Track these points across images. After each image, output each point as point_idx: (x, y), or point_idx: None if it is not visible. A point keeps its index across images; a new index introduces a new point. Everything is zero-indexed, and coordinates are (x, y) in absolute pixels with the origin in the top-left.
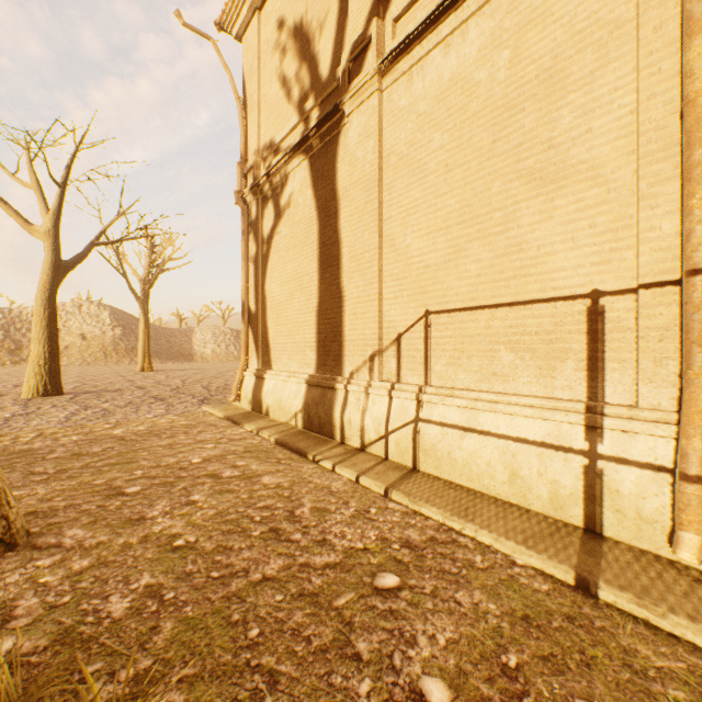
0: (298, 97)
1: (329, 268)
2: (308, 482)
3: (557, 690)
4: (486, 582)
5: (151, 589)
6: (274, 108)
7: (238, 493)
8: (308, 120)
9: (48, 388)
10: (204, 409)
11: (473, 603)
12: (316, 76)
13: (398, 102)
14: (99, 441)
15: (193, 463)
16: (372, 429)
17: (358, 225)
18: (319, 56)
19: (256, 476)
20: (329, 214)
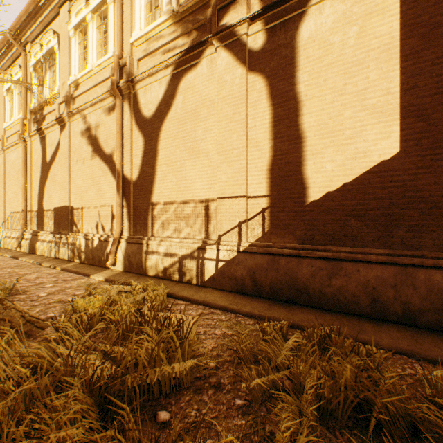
0: None
1: None
2: None
3: None
4: None
5: None
6: None
7: None
8: None
9: None
10: None
11: None
12: None
13: (8, 158)
14: None
15: None
16: None
17: (1, 187)
18: None
19: None
20: None
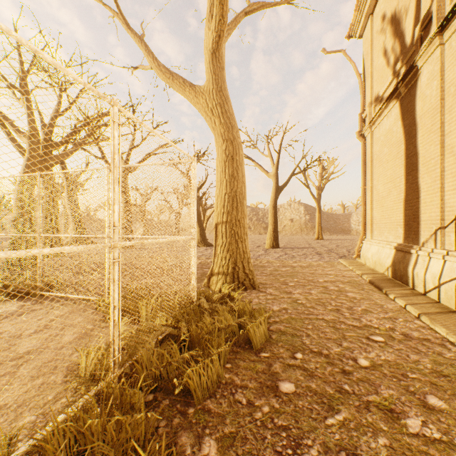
0: (393, 62)
1: (410, 172)
2: (371, 300)
3: (424, 389)
4: (438, 360)
5: (285, 308)
6: (379, 73)
7: (331, 295)
8: (398, 75)
9: (273, 245)
10: (338, 261)
11: (416, 360)
12: (403, 45)
13: (455, 47)
14: (285, 267)
15: (318, 281)
16: (429, 281)
17: (426, 141)
18: (405, 31)
19: (344, 292)
20: (410, 136)
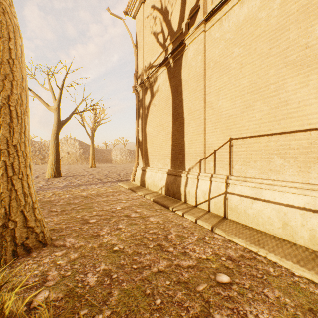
0: (162, 40)
1: (177, 119)
2: (171, 221)
3: None
4: (280, 285)
5: (106, 272)
6: (150, 47)
7: (139, 225)
8: (167, 50)
9: (56, 174)
10: (119, 184)
11: (275, 297)
12: (171, 29)
13: (214, 35)
14: (77, 198)
15: (117, 209)
16: (201, 196)
17: (192, 97)
18: (172, 19)
19: (146, 217)
20: (177, 93)
